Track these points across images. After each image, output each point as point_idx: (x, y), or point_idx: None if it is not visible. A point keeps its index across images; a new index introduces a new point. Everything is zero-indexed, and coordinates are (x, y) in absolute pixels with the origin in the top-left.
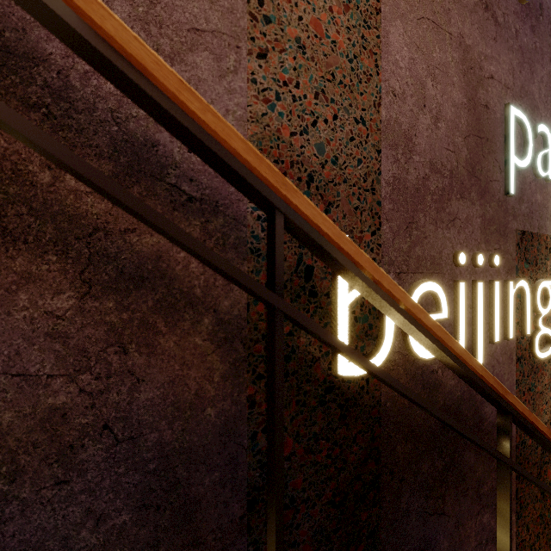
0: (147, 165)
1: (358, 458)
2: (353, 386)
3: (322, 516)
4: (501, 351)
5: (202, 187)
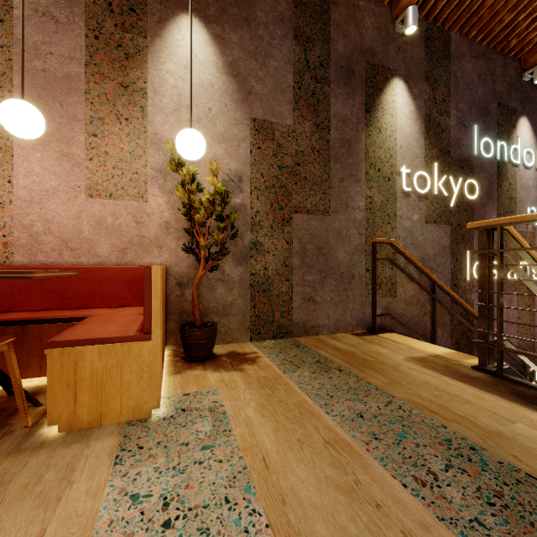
0: (507, 355)
1: None
2: None
3: None
4: None
5: (511, 356)
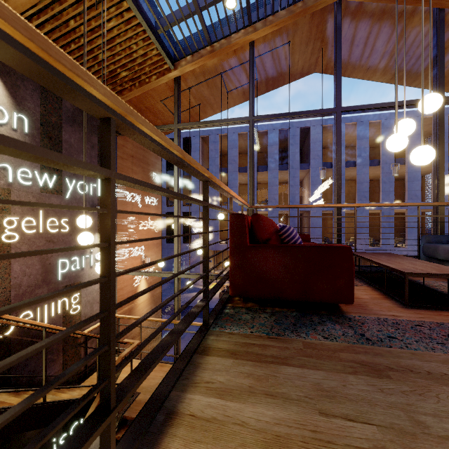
0: None
1: (4, 352)
2: (2, 339)
3: None
4: (56, 317)
5: None
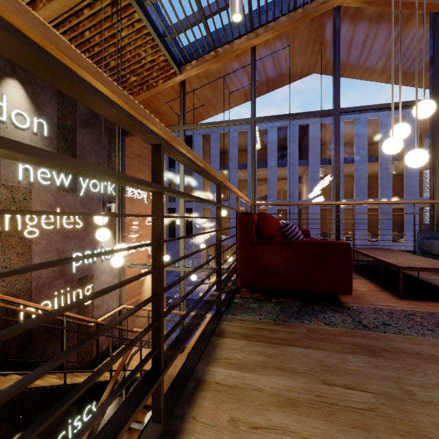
0: None
1: (26, 338)
2: None
3: (17, 350)
4: None
5: None
